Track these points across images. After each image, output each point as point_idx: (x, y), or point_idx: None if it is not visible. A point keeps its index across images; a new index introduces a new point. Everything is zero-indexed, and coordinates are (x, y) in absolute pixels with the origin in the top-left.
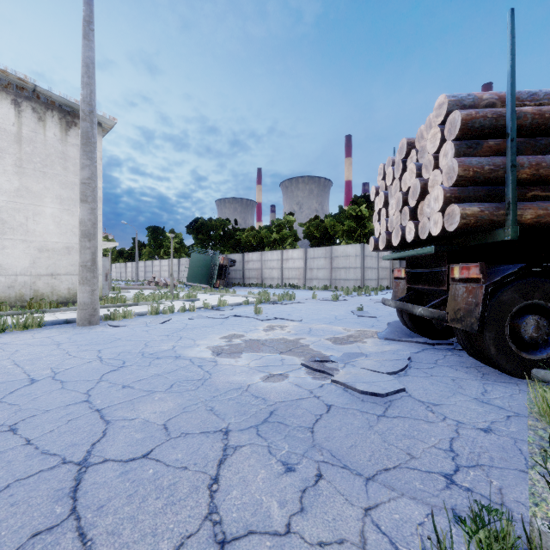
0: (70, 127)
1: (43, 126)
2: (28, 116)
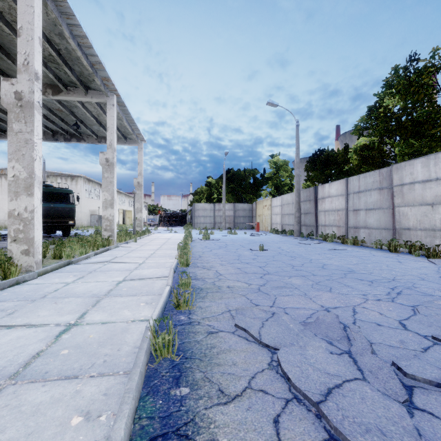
0: (73, 180)
1: (67, 182)
2: (64, 180)
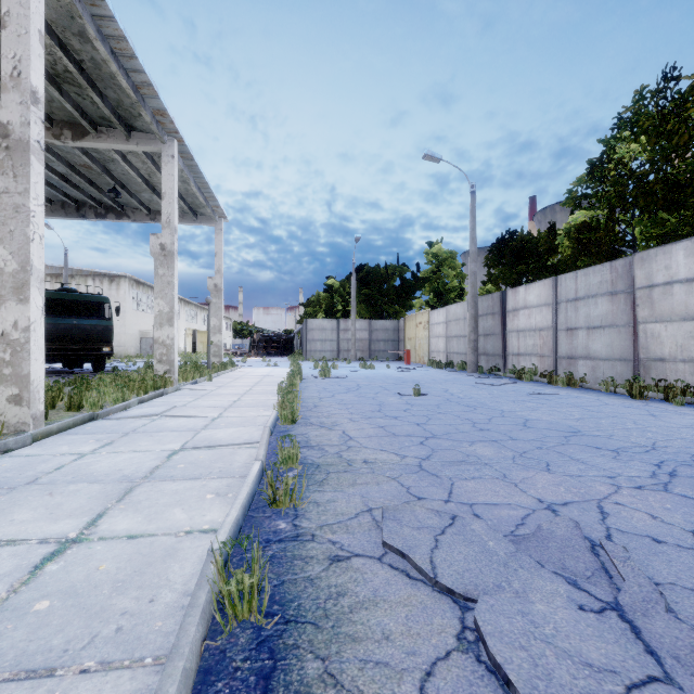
0: (113, 282)
1: (103, 285)
2: (98, 283)
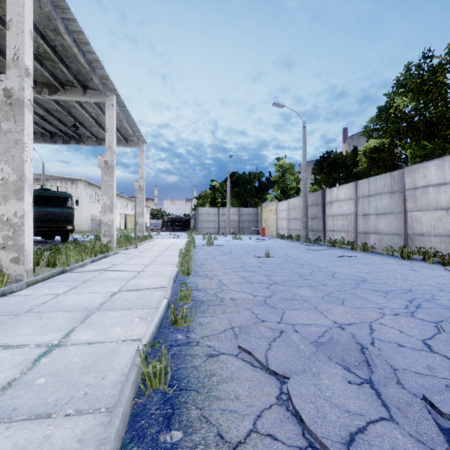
0: (73, 184)
1: (67, 186)
2: (64, 184)
